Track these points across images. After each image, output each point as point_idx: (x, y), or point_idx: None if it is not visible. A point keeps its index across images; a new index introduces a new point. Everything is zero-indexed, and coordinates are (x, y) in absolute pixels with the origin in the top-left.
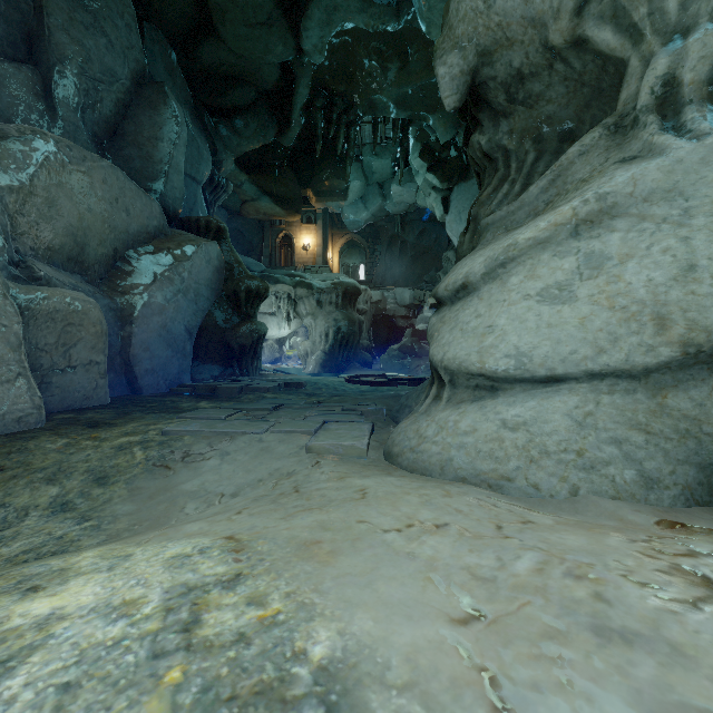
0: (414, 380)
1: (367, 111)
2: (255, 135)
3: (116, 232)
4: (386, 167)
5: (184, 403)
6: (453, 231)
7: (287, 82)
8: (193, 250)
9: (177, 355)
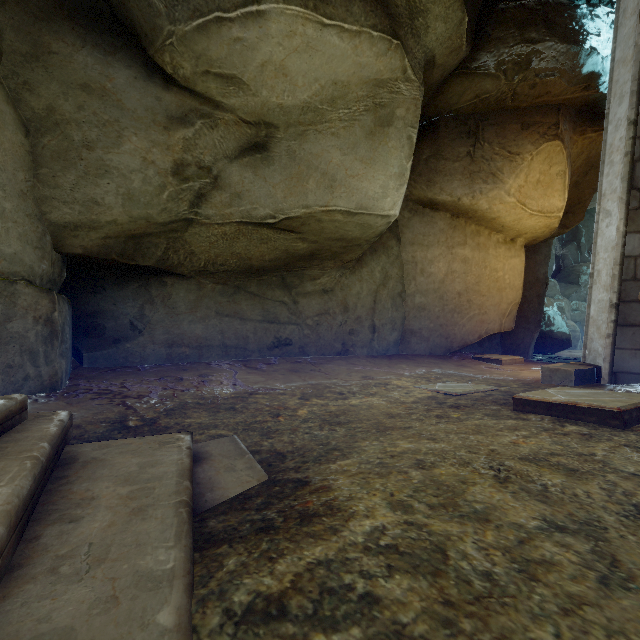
0: None
1: None
2: None
3: None
4: None
5: None
6: None
7: None
8: None
9: None
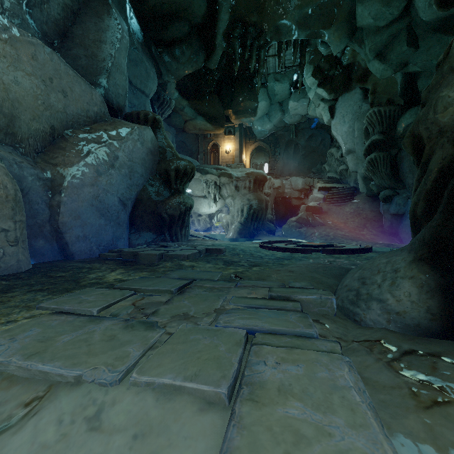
0: (324, 246)
1: (273, 37)
2: (189, 61)
3: (52, 110)
4: (284, 89)
5: (96, 272)
6: (338, 131)
7: (212, 14)
8: (127, 131)
9: (111, 224)
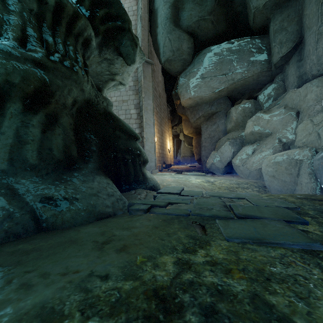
0: None
1: None
2: None
3: None
4: None
5: None
6: None
7: None
8: None
9: None
